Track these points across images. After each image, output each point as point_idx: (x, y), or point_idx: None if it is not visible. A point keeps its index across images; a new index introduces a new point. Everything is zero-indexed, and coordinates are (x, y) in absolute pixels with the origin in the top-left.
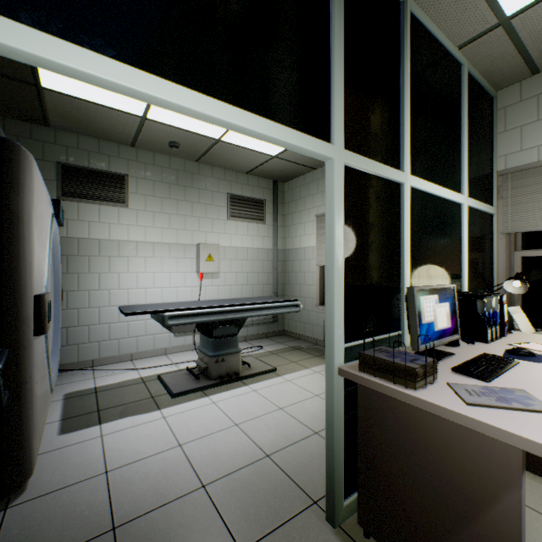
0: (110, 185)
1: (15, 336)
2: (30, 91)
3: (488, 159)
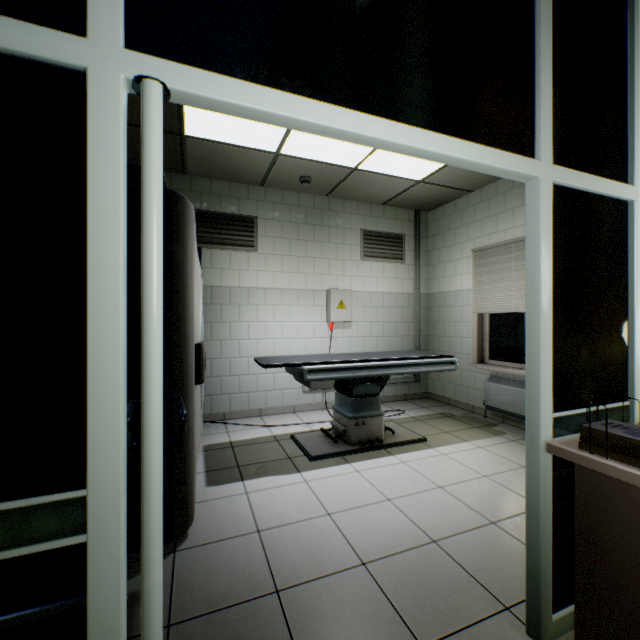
0: (240, 229)
1: (181, 384)
2: (174, 140)
3: None
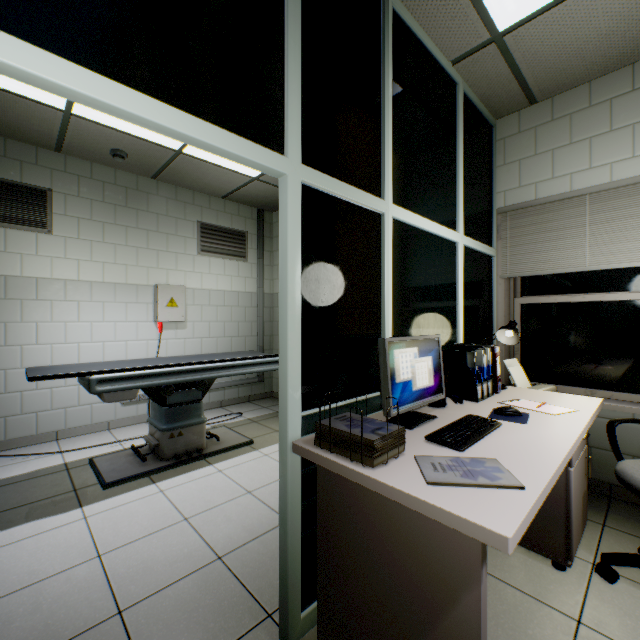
0: (23, 201)
1: None
2: None
3: (487, 195)
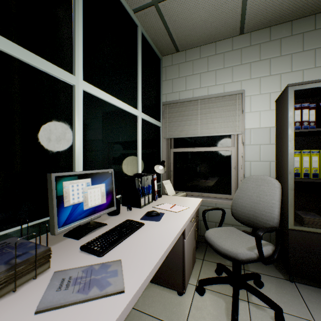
0: None
1: None
2: None
3: (157, 94)
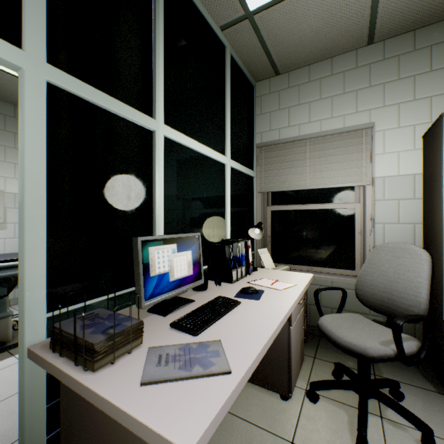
0: None
1: None
2: None
3: (250, 133)
